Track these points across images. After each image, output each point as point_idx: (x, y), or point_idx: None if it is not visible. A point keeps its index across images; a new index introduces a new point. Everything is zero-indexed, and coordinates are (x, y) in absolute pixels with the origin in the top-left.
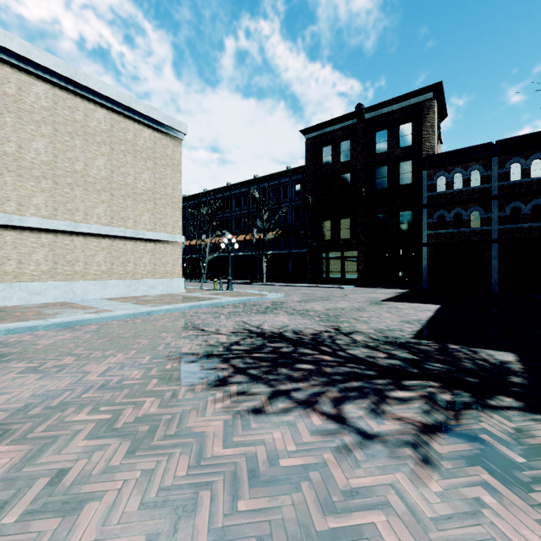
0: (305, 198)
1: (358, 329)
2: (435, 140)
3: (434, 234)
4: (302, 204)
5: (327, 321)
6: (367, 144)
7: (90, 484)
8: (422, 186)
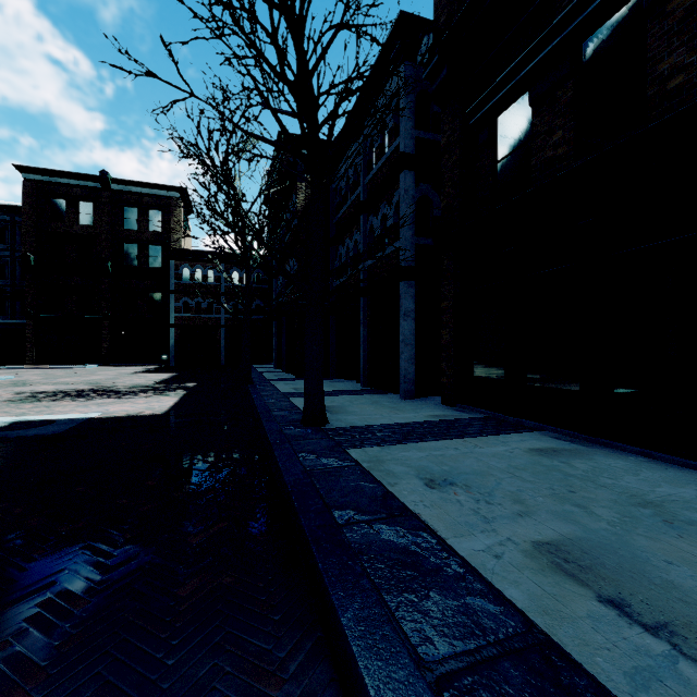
0: (24, 255)
1: (119, 385)
2: (182, 236)
3: (181, 317)
4: (10, 257)
5: (92, 384)
6: (114, 215)
7: (47, 410)
8: (170, 273)
